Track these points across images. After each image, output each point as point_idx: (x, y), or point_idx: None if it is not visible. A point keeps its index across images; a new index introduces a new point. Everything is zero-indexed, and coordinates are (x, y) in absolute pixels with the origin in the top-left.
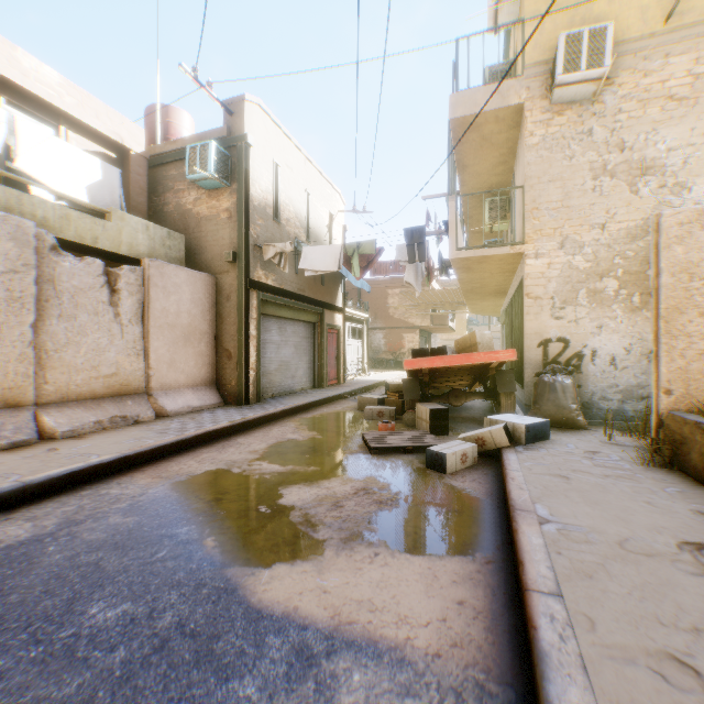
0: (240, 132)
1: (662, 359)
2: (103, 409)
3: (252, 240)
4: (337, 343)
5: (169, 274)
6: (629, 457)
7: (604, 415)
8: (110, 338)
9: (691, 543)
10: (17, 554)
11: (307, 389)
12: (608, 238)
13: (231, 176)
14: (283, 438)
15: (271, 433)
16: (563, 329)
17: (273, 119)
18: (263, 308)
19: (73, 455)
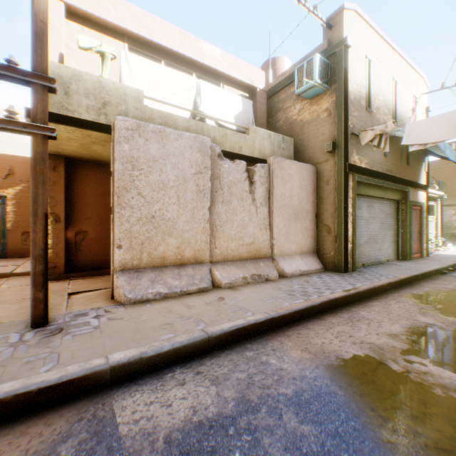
0: (338, 40)
1: None
2: (246, 268)
3: (348, 130)
4: (418, 219)
5: (285, 167)
6: None
7: None
8: (249, 216)
9: None
10: (205, 447)
11: (391, 261)
12: None
13: (330, 80)
14: (414, 320)
15: (392, 310)
16: None
17: (365, 20)
18: (356, 189)
19: (234, 308)
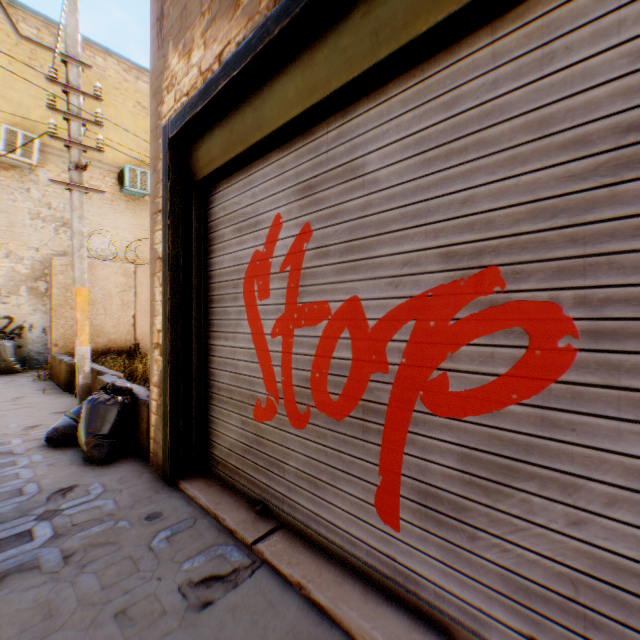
0: None
1: (55, 329)
2: None
3: None
4: None
5: None
6: (34, 379)
7: (41, 363)
8: None
9: (21, 397)
10: None
11: None
12: (44, 257)
13: None
14: None
15: None
16: (11, 310)
17: None
18: None
19: None
